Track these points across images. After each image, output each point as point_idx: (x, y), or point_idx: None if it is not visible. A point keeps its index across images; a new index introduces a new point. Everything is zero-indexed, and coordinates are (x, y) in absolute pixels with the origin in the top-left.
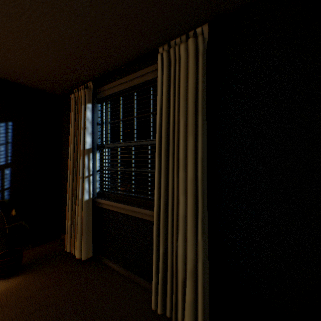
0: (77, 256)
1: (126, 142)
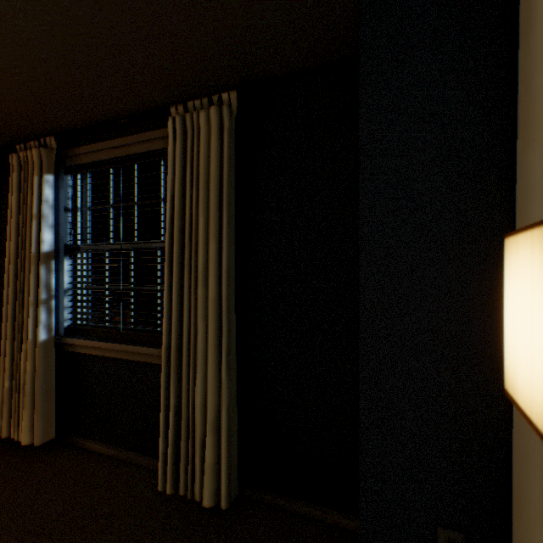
0: (24, 440)
1: (119, 242)
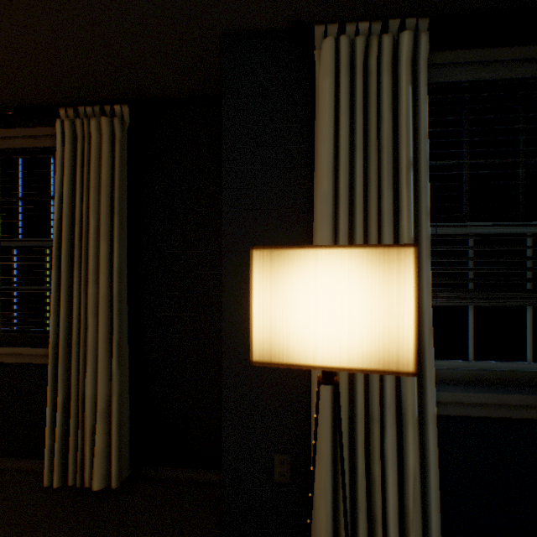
0: None
1: None
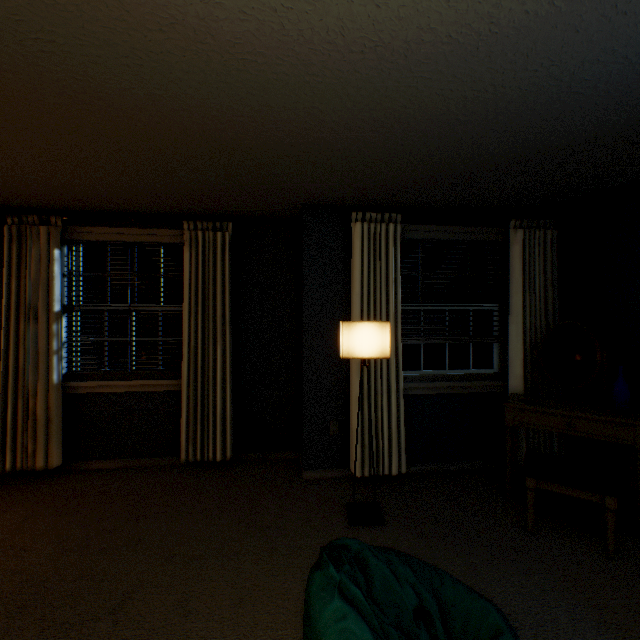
0: (39, 467)
1: (122, 305)
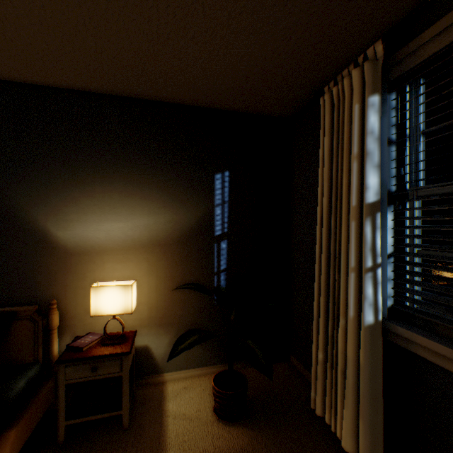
0: (344, 444)
1: None
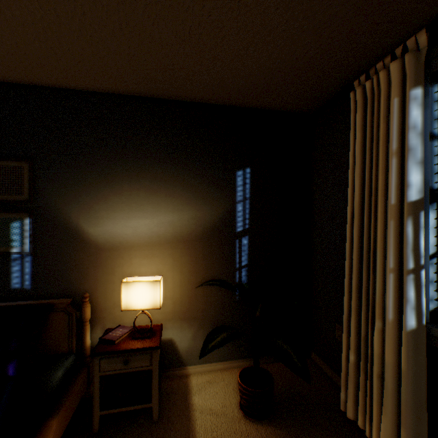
0: None
1: None
